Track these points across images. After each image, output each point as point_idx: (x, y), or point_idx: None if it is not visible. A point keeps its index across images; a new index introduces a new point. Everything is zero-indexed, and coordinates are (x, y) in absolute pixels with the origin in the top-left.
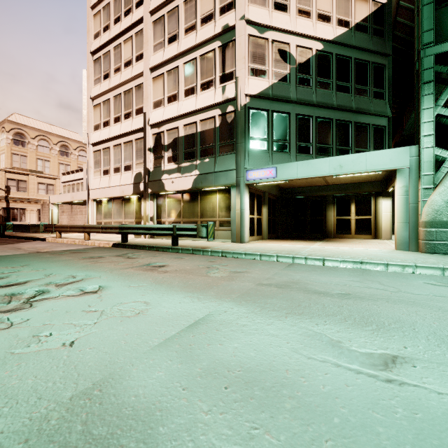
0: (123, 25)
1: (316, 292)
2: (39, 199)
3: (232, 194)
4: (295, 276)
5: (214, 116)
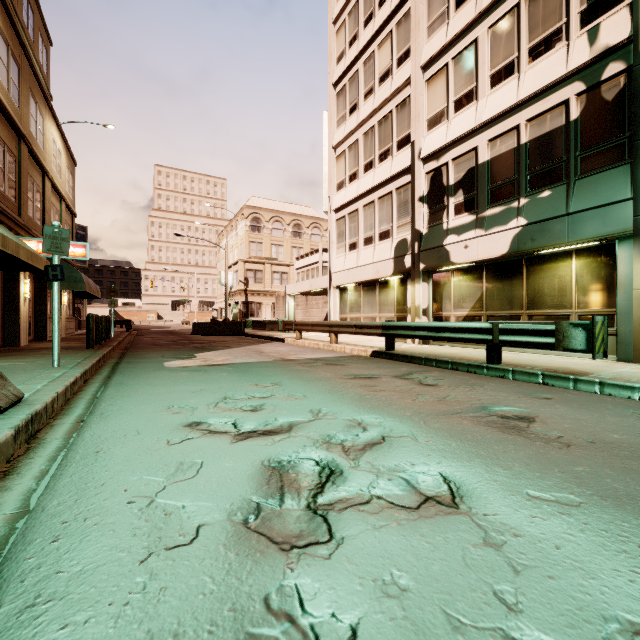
0: (378, 21)
1: None
2: (274, 290)
3: (619, 256)
4: None
5: (565, 100)
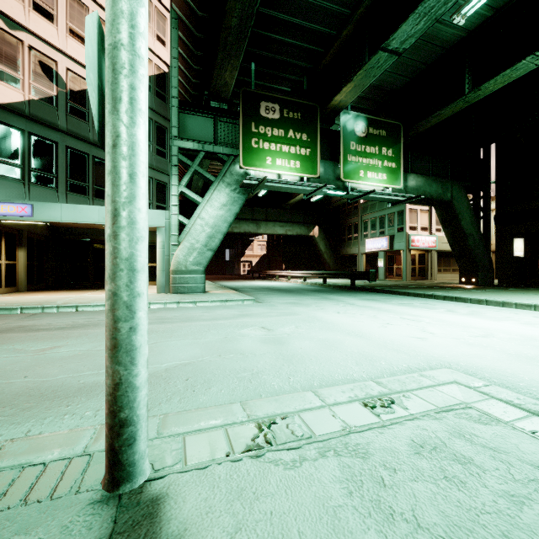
0: None
1: (37, 330)
2: None
3: None
4: (27, 323)
5: None
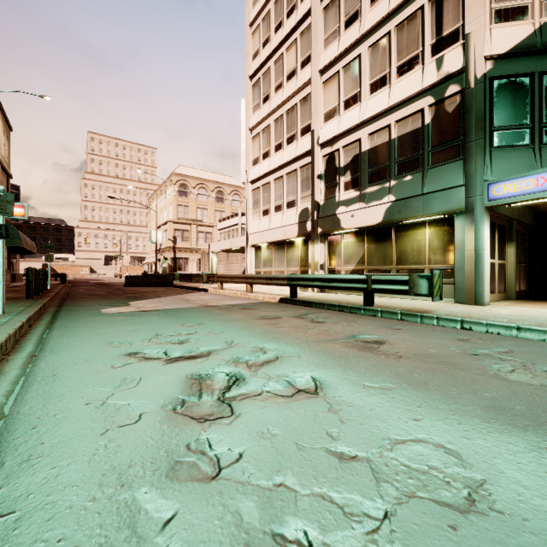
0: (285, 30)
1: None
2: (199, 248)
3: (456, 226)
4: None
5: (421, 109)
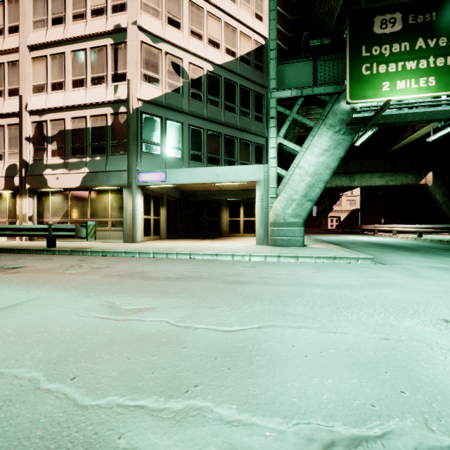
0: None
1: (149, 278)
2: None
3: (124, 195)
4: (148, 268)
5: (106, 114)
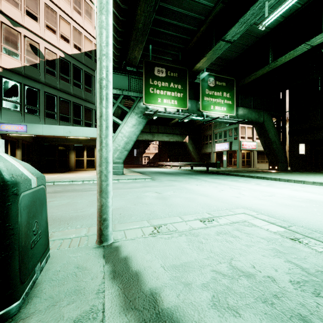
0: None
1: None
2: None
3: None
4: None
5: None
